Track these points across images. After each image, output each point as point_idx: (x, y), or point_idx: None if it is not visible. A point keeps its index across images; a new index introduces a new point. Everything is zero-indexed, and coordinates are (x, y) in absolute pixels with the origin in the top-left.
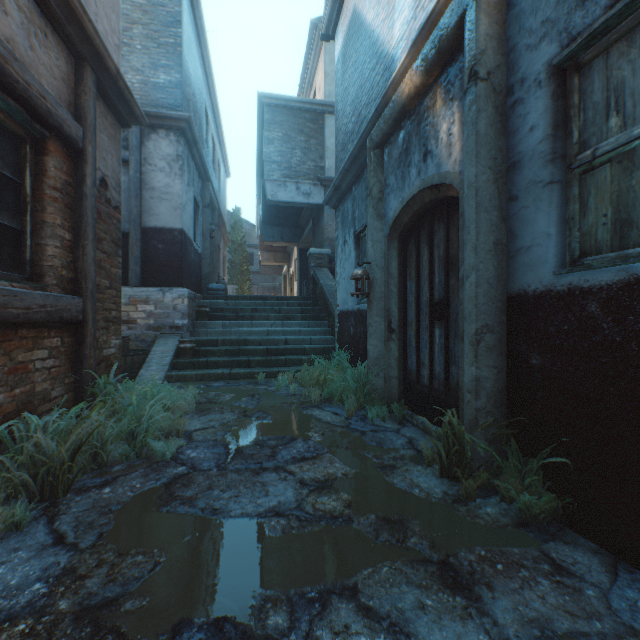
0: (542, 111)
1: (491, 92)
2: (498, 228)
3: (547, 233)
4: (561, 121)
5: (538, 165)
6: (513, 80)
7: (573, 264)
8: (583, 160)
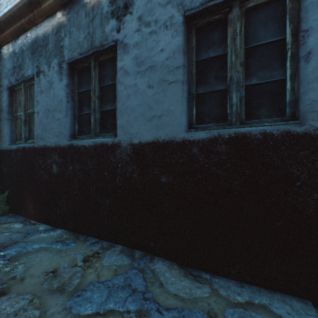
0: (6, 98)
1: None
2: None
3: (7, 133)
4: (12, 103)
5: (6, 113)
6: (1, 84)
7: (14, 143)
8: (16, 116)
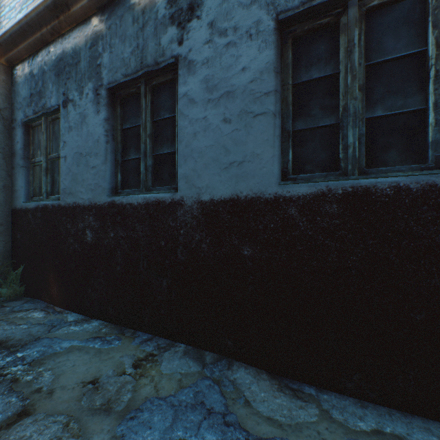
0: (21, 137)
1: (2, 118)
2: (7, 179)
3: (22, 186)
4: (28, 144)
5: (20, 158)
6: (14, 117)
7: (31, 199)
8: (33, 162)
